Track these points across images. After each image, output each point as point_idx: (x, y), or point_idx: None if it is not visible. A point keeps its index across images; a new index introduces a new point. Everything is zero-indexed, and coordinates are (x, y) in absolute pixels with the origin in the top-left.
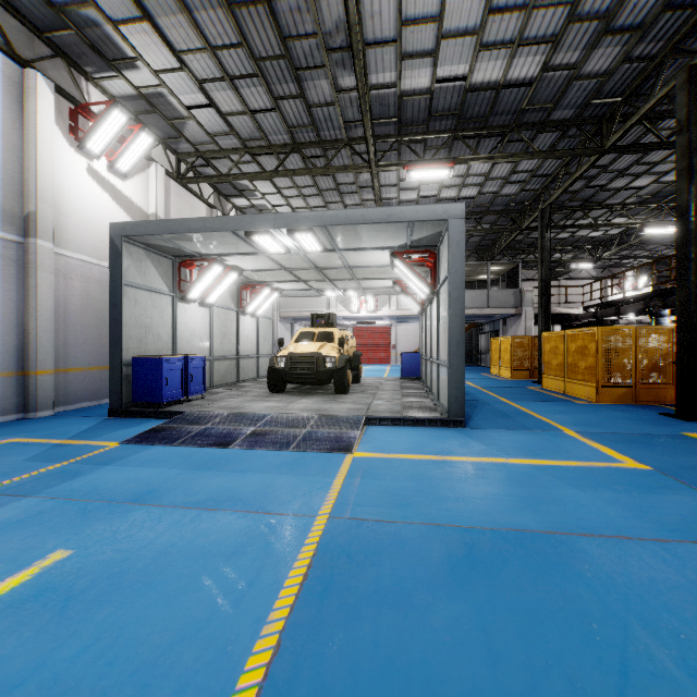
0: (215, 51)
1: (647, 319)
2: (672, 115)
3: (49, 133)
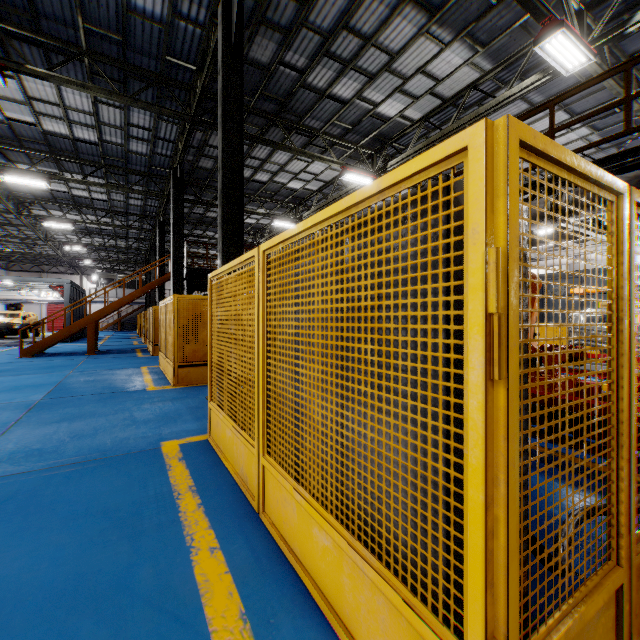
0: None
1: None
2: None
3: None
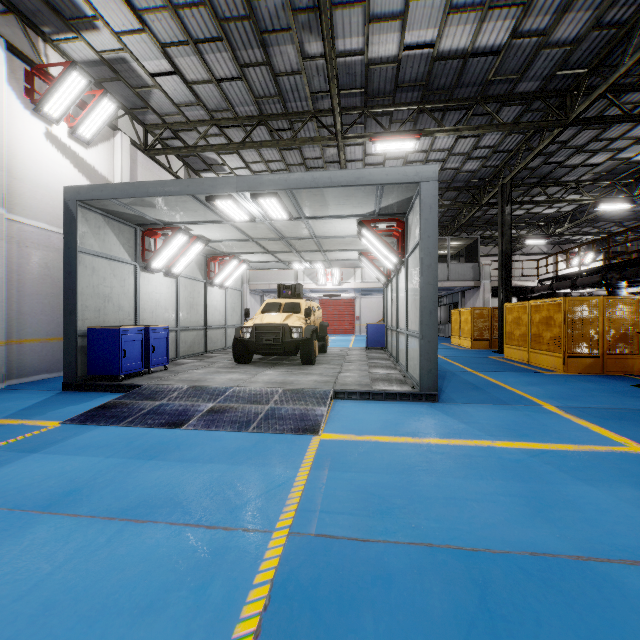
0: (177, 11)
1: (598, 292)
2: (635, 88)
3: (0, 92)
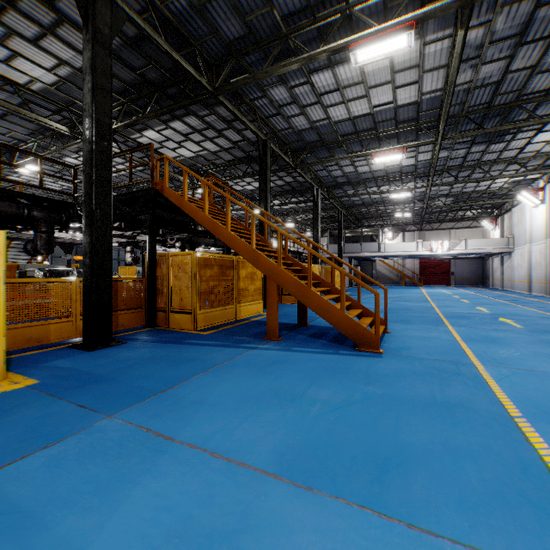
0: None
1: None
2: None
3: None
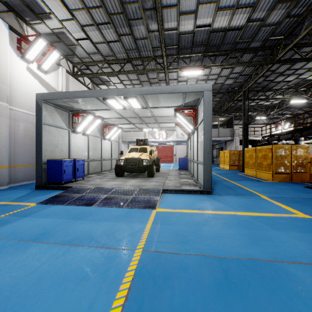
0: (88, 10)
1: (291, 142)
2: (307, 45)
3: (6, 49)
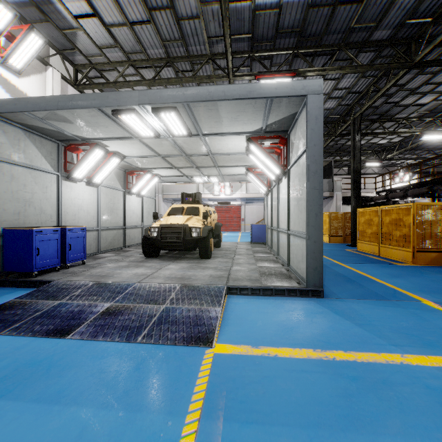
0: None
1: (419, 200)
2: None
3: None
